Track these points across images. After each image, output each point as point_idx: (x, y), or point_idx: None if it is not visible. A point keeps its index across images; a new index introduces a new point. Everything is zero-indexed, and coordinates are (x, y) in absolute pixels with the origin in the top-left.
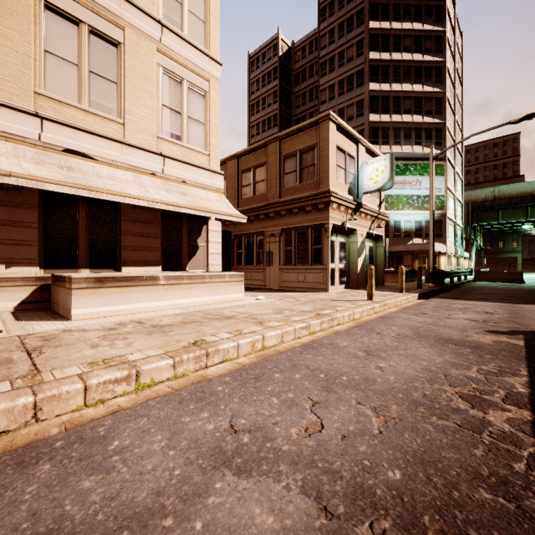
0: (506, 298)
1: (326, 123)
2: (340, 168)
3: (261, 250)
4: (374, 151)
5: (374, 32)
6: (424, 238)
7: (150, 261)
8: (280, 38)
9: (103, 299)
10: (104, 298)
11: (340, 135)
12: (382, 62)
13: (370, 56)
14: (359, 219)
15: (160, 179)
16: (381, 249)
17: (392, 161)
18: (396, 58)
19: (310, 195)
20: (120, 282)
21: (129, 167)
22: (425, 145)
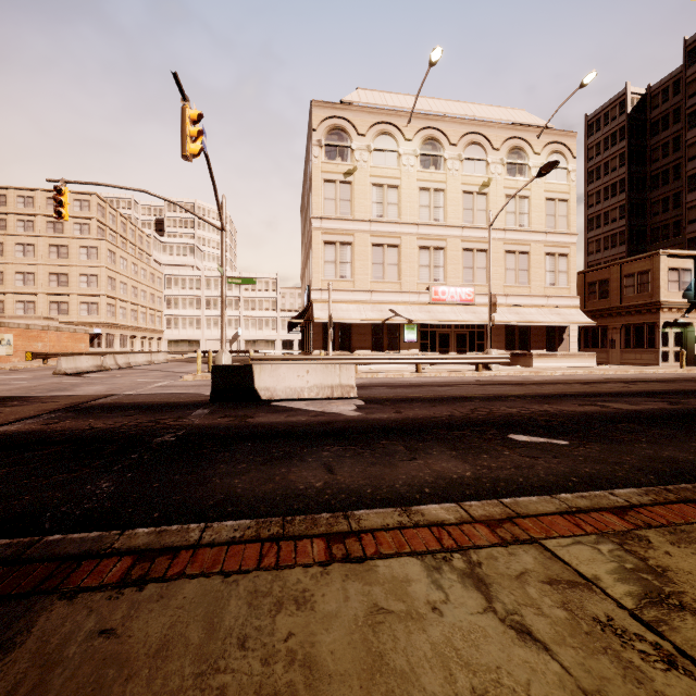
0: None
1: (657, 257)
2: (672, 282)
3: (604, 338)
4: None
5: None
6: None
7: (541, 347)
8: (629, 93)
9: (540, 361)
10: (540, 361)
11: (672, 260)
12: None
13: None
14: (695, 314)
15: (546, 308)
16: None
17: None
18: None
19: (645, 303)
20: (545, 356)
21: (533, 306)
22: None
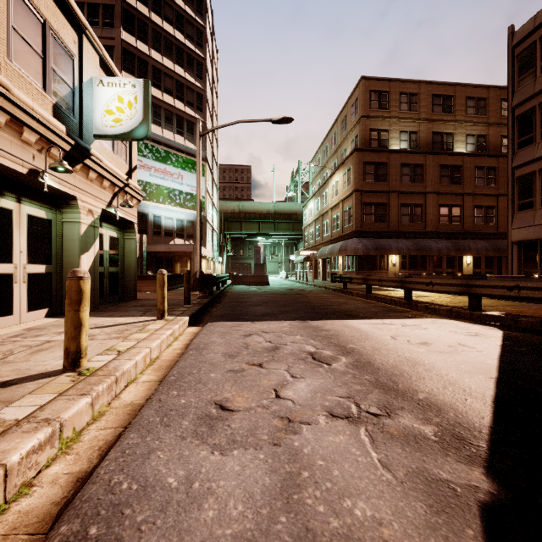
0: (286, 310)
1: None
2: (26, 43)
3: None
4: (117, 76)
5: None
6: (186, 239)
7: None
8: None
9: None
10: None
11: None
12: (139, 14)
13: None
14: (83, 179)
15: None
16: (132, 243)
17: (147, 93)
18: (156, 21)
19: None
20: None
21: None
22: (187, 137)
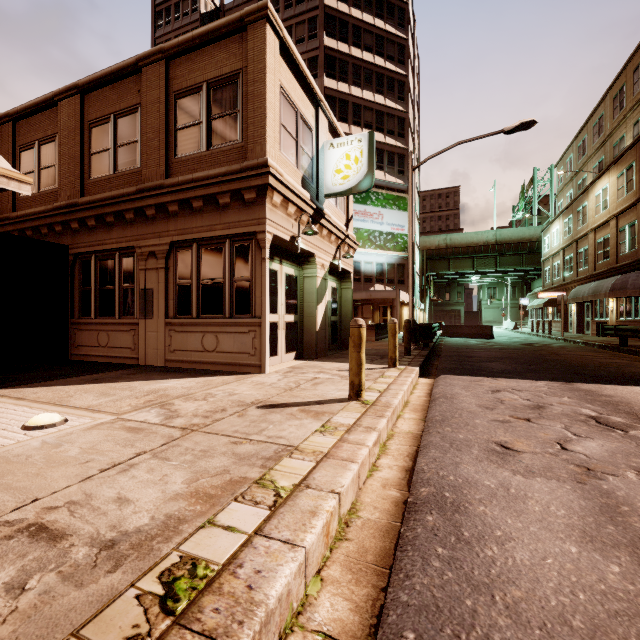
0: (533, 369)
1: (260, 26)
2: (288, 133)
3: (129, 285)
4: (340, 134)
5: (331, 12)
6: (386, 285)
7: None
8: None
9: None
10: None
11: (288, 71)
12: (340, 54)
13: (326, 42)
14: (318, 237)
15: None
16: (348, 293)
17: (371, 145)
18: (356, 54)
19: (228, 171)
20: None
21: None
22: (387, 171)
